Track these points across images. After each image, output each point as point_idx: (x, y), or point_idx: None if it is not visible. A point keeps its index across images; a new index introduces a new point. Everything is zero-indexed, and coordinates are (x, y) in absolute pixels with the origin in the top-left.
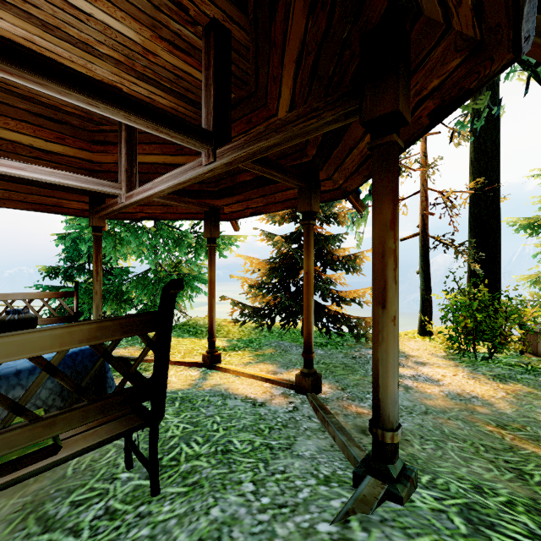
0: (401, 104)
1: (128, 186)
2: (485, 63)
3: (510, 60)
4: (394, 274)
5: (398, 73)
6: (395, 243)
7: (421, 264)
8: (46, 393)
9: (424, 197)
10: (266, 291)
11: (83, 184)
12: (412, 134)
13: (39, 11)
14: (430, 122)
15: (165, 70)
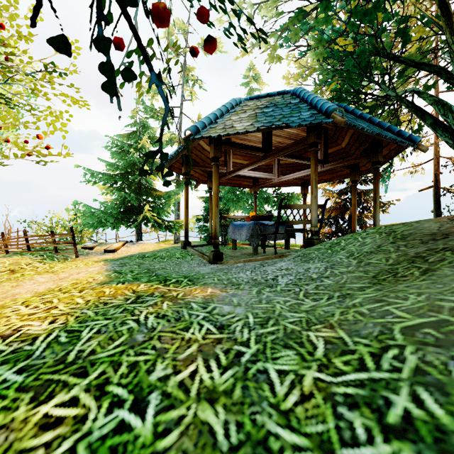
0: (379, 159)
1: (277, 175)
2: (402, 147)
3: (406, 148)
4: (378, 196)
5: (378, 153)
6: (378, 189)
7: (434, 205)
8: (283, 231)
9: (436, 162)
10: (325, 224)
11: (266, 176)
12: (391, 157)
13: (272, 132)
14: (395, 155)
15: (300, 137)
